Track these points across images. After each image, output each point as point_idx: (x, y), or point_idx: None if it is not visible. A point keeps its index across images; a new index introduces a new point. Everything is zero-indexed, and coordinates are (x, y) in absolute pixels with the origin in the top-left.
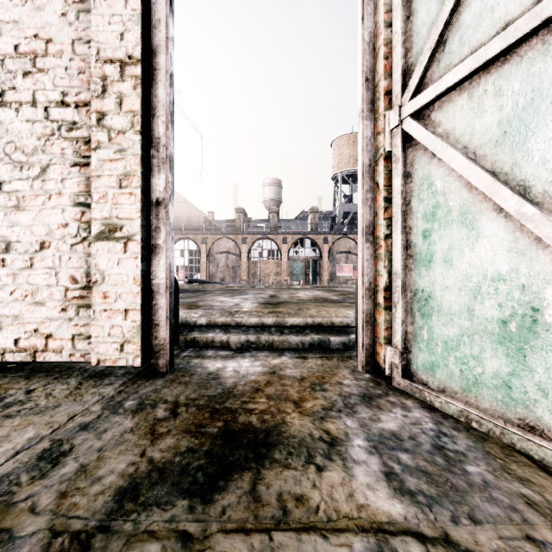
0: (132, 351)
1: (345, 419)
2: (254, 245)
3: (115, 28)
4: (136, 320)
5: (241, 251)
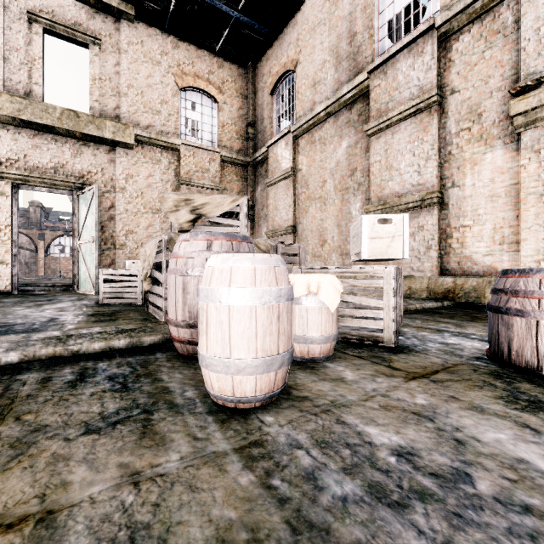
0: (9, 288)
1: (60, 294)
2: (54, 241)
3: (4, 218)
4: (10, 281)
5: (37, 247)
